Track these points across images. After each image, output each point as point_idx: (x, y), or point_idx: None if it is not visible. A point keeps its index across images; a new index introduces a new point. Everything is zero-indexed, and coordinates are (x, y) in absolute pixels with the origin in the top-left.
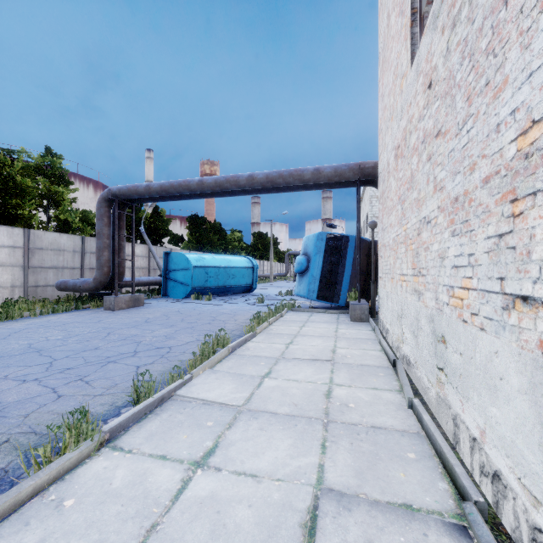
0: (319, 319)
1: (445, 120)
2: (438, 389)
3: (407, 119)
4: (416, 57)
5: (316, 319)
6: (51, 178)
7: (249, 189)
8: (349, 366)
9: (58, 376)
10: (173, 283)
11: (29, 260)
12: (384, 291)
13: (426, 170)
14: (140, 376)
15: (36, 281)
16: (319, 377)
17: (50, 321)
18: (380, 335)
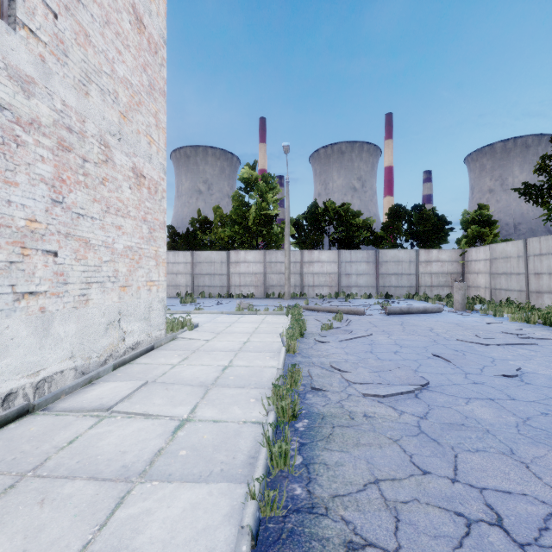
0: None
1: None
2: None
3: None
4: None
5: None
6: None
7: None
8: None
9: None
10: None
11: None
12: None
13: None
14: None
15: None
16: None
17: None
18: None
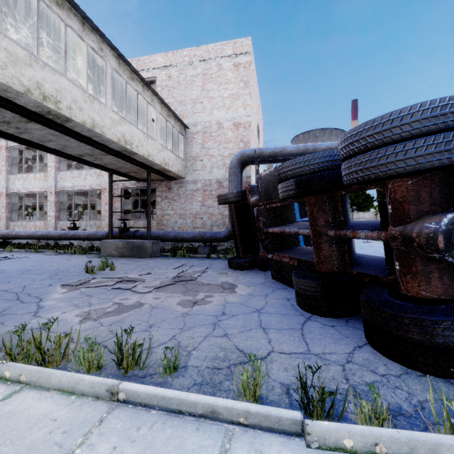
0: None
1: None
2: None
3: None
4: None
5: None
6: None
7: None
8: None
9: None
10: None
11: None
12: None
13: None
14: None
15: None
16: None
17: None
18: None
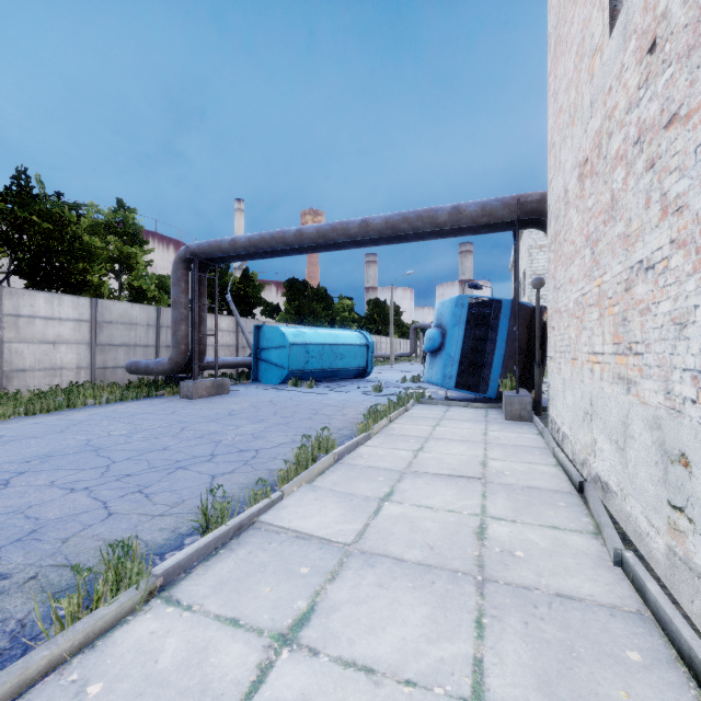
0: (459, 416)
1: (687, 94)
2: (671, 539)
3: (603, 114)
4: (621, 13)
5: (455, 415)
6: (123, 237)
7: (362, 240)
8: (509, 489)
9: (113, 485)
10: (265, 365)
11: (96, 337)
12: (559, 378)
13: (643, 185)
14: (215, 490)
15: (104, 361)
16: (464, 503)
17: (116, 411)
18: (553, 442)
